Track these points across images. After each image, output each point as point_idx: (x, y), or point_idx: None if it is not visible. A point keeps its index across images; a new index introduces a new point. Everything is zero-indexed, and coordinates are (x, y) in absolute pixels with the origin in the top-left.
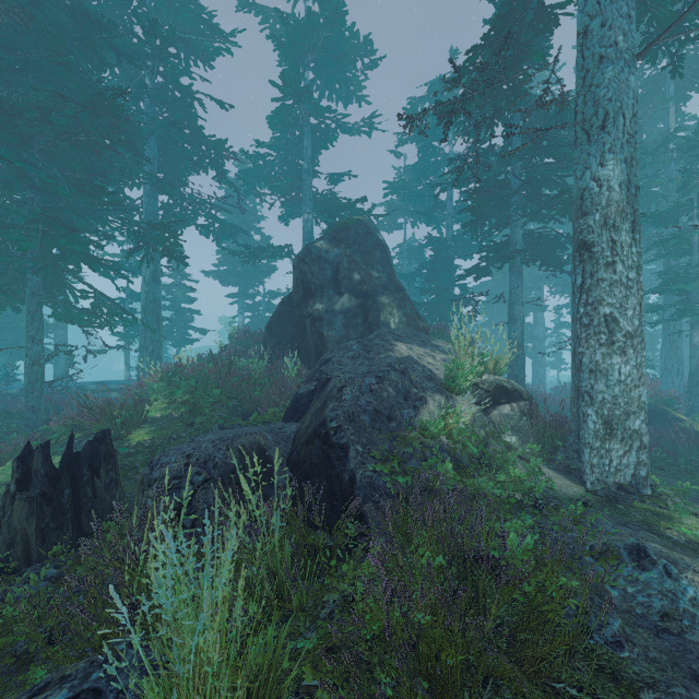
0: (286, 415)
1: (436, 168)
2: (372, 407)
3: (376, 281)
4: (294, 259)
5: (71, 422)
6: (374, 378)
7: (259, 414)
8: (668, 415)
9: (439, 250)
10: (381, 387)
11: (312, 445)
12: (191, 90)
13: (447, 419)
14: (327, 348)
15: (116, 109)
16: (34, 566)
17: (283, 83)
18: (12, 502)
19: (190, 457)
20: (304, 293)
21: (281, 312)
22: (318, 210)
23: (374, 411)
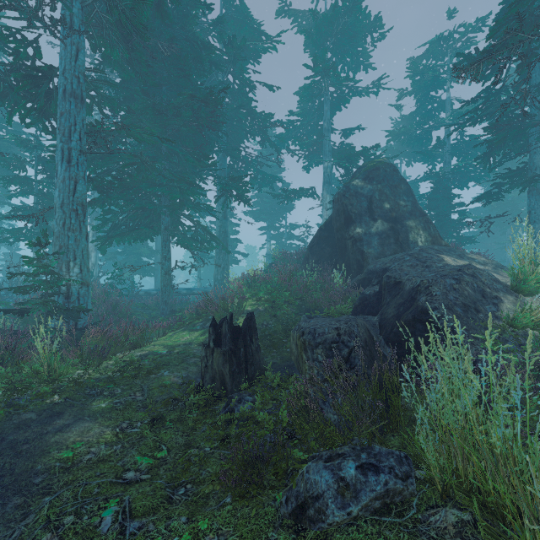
0: (355, 310)
1: (431, 114)
2: (460, 302)
3: (403, 208)
4: (334, 195)
5: (195, 311)
6: (452, 279)
7: (319, 311)
8: None
9: (438, 182)
10: (461, 286)
11: (413, 328)
12: (251, 81)
13: (532, 313)
14: (367, 262)
15: (218, 101)
16: (235, 394)
17: (314, 64)
18: (212, 354)
19: (339, 329)
20: (345, 220)
21: (319, 237)
22: (339, 158)
23: (462, 304)
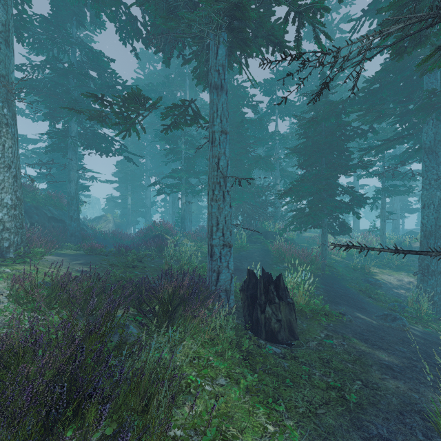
0: None
1: None
2: None
3: None
4: None
5: None
6: None
7: None
8: (163, 237)
9: None
10: None
11: None
12: None
13: None
14: None
15: None
16: None
17: None
18: None
19: None
20: None
21: None
22: None
23: None
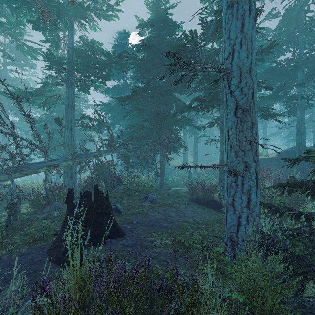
0: None
1: None
2: None
3: None
4: None
5: None
6: None
7: None
8: None
9: None
10: None
11: None
12: None
13: None
14: None
15: None
16: None
17: None
18: None
19: None
20: None
21: None
22: None
23: None
